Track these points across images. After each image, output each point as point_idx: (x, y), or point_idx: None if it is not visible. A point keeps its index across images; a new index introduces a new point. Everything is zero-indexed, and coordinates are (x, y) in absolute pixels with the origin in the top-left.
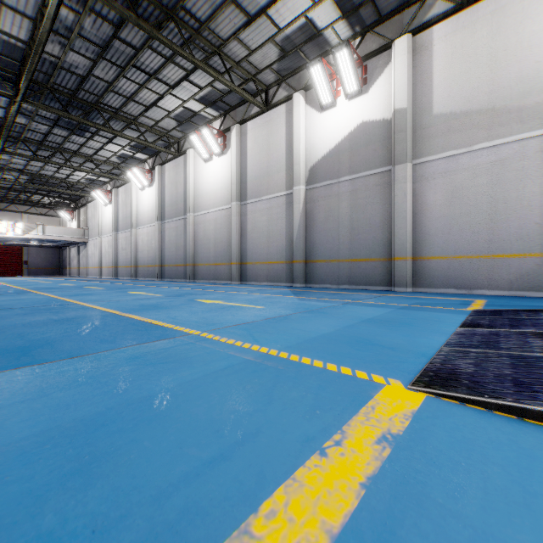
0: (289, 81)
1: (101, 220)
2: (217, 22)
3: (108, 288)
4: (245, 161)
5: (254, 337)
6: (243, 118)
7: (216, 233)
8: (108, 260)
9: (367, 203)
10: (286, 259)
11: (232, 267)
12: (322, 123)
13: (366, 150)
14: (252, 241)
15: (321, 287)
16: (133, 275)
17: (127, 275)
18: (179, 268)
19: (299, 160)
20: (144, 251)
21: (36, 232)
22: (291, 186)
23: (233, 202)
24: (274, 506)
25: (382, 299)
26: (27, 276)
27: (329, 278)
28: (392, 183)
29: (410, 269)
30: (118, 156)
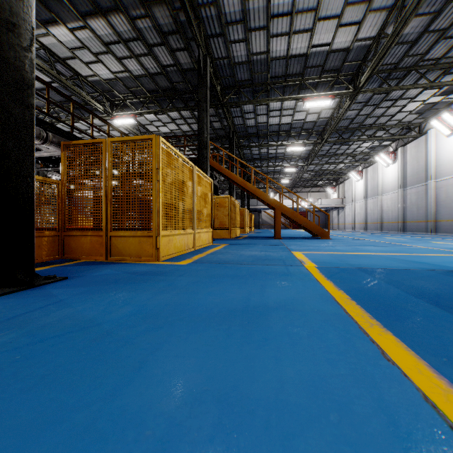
0: None
1: (354, 191)
2: (452, 51)
3: (370, 236)
4: None
5: (449, 249)
6: None
7: None
8: (359, 219)
9: None
10: None
11: None
12: None
13: None
14: None
15: None
16: (379, 229)
17: (374, 229)
18: (420, 224)
19: None
20: (388, 211)
21: (316, 204)
22: None
23: None
24: (429, 254)
25: None
26: None
27: None
28: None
29: None
30: (368, 148)
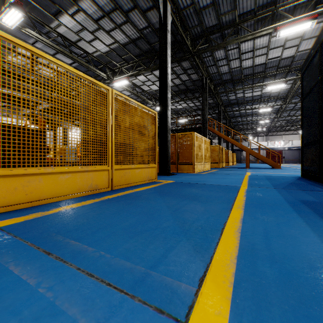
0: None
1: None
2: None
3: None
4: None
5: None
6: None
7: None
8: None
9: None
10: None
11: None
12: None
13: None
14: None
15: None
16: None
17: None
18: None
19: None
20: None
21: (288, 144)
22: None
23: None
24: None
25: None
26: (283, 163)
27: None
28: None
29: None
30: None
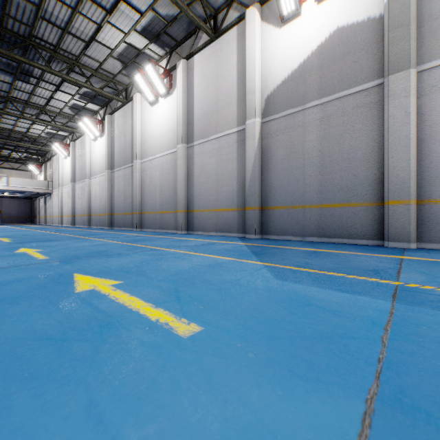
0: (241, 0)
1: (62, 172)
2: None
3: (15, 241)
4: (192, 99)
5: None
6: (189, 52)
7: (162, 180)
8: (67, 210)
9: (345, 131)
10: (237, 205)
11: (177, 215)
12: (282, 40)
13: (342, 64)
14: (199, 186)
15: (281, 239)
16: (87, 223)
17: (82, 223)
18: (127, 216)
19: (254, 88)
20: (96, 200)
21: (0, 183)
22: (243, 120)
23: (179, 144)
24: None
25: (435, 275)
26: (1, 224)
27: (291, 228)
28: (384, 101)
29: (414, 217)
30: (70, 107)
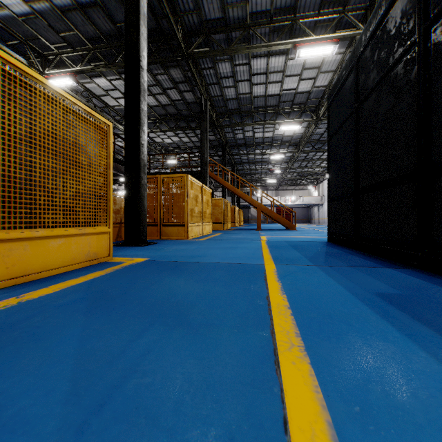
0: None
1: None
2: None
3: None
4: None
5: None
6: None
7: None
8: None
9: None
10: None
11: None
12: None
13: None
14: None
15: None
16: None
17: None
18: None
19: None
20: None
21: (299, 201)
22: None
23: None
24: None
25: None
26: (294, 223)
27: None
28: None
29: None
30: None
